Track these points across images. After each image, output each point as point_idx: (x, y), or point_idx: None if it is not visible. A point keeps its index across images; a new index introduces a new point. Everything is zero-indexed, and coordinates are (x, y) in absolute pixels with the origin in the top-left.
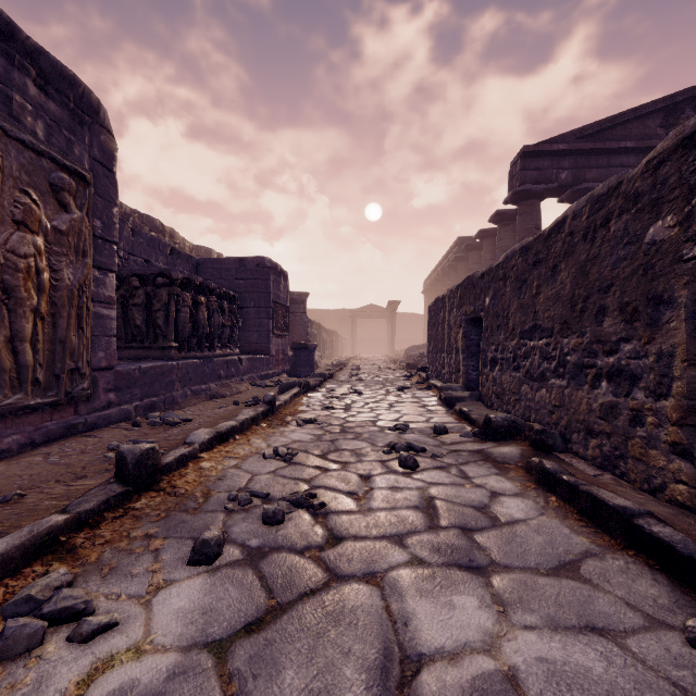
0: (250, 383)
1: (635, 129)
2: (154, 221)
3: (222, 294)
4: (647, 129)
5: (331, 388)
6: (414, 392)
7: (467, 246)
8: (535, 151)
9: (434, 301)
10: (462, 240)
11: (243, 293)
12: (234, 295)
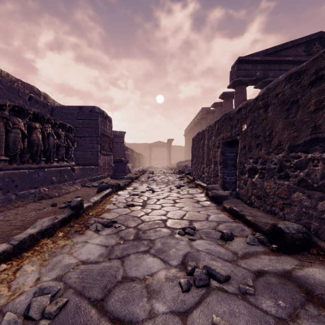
0: (81, 184)
1: (292, 52)
2: (33, 87)
3: (59, 124)
4: (297, 52)
5: (135, 187)
6: (187, 189)
7: (207, 111)
8: (244, 60)
9: (196, 135)
10: (204, 109)
11: (81, 128)
12: (70, 126)
